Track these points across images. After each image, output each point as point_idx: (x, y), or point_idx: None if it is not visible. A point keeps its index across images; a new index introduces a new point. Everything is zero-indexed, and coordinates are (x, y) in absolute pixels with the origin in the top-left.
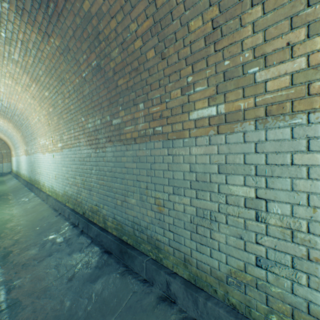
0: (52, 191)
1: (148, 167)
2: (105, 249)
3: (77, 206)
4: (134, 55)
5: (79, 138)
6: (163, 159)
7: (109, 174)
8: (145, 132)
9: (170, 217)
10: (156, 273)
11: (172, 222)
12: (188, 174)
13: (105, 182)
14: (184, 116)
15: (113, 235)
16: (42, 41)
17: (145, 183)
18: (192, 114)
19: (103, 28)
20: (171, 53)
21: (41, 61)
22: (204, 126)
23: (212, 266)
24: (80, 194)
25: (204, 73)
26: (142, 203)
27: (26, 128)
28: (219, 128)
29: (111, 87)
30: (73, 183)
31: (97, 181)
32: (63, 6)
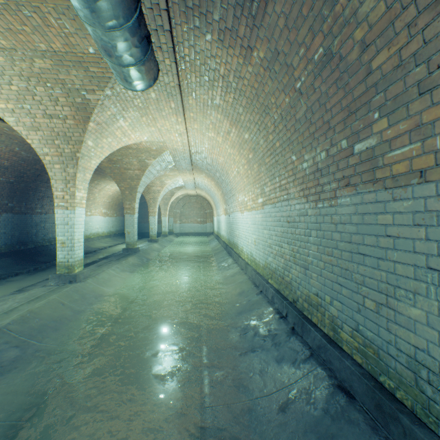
0: (251, 260)
1: None
2: (337, 382)
3: (283, 287)
4: None
5: (286, 187)
6: None
7: (343, 245)
8: None
9: None
10: None
11: None
12: None
13: (335, 260)
14: None
15: (355, 361)
16: (243, 63)
17: None
18: None
19: None
20: None
21: (241, 94)
22: None
23: None
24: (288, 270)
25: None
26: None
27: (225, 184)
28: None
29: (353, 81)
30: (278, 253)
31: (318, 256)
32: None
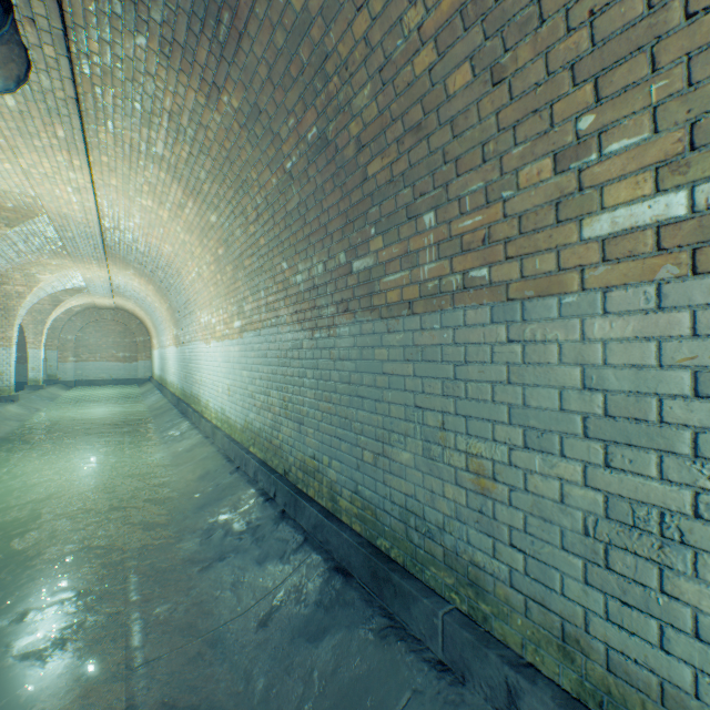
0: (223, 420)
1: (446, 374)
2: (335, 563)
3: (271, 456)
4: (411, 92)
5: (276, 307)
6: (493, 354)
7: (343, 388)
8: (438, 285)
9: (513, 511)
10: (473, 654)
11: (521, 525)
12: (575, 395)
13: (335, 407)
14: (562, 231)
15: (354, 531)
16: (207, 104)
17: (439, 415)
18: (591, 224)
19: (335, 42)
20: (524, 60)
21: (203, 150)
22: (637, 255)
23: (667, 679)
24: (279, 429)
25: (640, 94)
26: (429, 465)
27: (177, 292)
28: (701, 255)
29: (351, 183)
30: (264, 406)
31: (316, 404)
32: (249, 13)
